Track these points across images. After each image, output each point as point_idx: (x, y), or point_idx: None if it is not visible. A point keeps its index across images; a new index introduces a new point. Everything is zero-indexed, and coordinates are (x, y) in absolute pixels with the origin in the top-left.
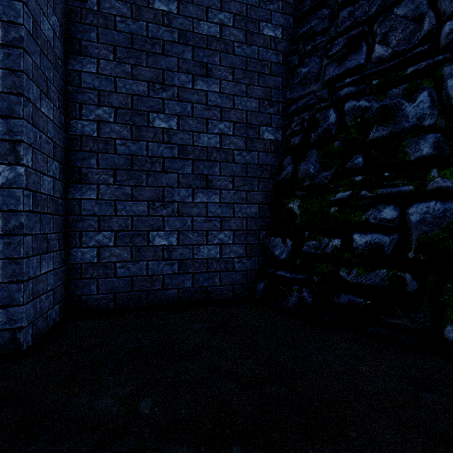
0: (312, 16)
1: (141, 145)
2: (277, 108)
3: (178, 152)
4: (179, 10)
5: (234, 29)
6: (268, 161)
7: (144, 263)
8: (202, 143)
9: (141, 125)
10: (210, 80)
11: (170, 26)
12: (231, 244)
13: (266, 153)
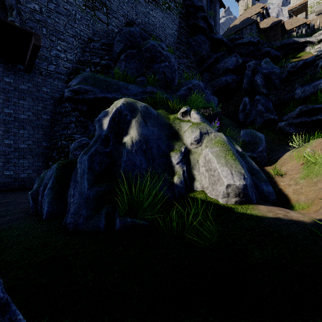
0: (58, 115)
1: (0, 148)
2: (48, 137)
3: (13, 149)
4: (14, 112)
5: (33, 116)
6: (45, 151)
7: (2, 179)
8: (22, 147)
9: (0, 143)
10: (25, 130)
11: (11, 116)
12: (32, 173)
13: (44, 149)
